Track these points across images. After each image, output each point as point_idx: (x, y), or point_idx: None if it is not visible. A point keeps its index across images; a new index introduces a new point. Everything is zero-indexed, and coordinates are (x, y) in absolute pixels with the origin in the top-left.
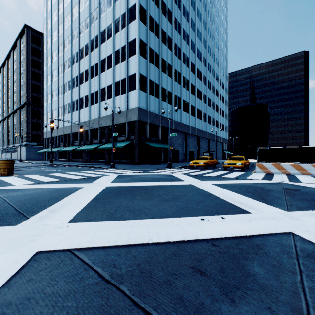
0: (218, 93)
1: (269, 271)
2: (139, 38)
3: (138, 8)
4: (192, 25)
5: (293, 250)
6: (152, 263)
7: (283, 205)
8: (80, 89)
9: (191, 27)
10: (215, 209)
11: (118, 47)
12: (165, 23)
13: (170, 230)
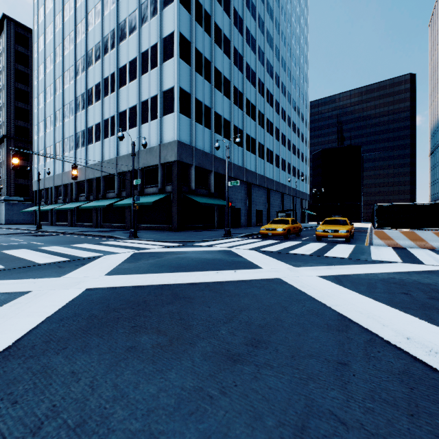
0: (295, 127)
1: None
2: (178, 31)
3: None
4: (259, 24)
5: None
6: None
7: None
8: (88, 114)
9: (258, 27)
10: None
11: (147, 47)
12: (219, 15)
13: None
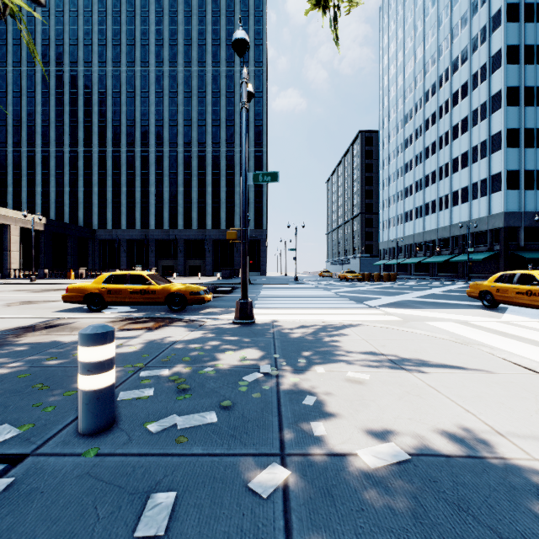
0: None
1: None
2: (505, 129)
3: (503, 95)
4: None
5: None
6: None
7: None
8: (425, 194)
9: None
10: None
11: (476, 143)
12: None
13: None
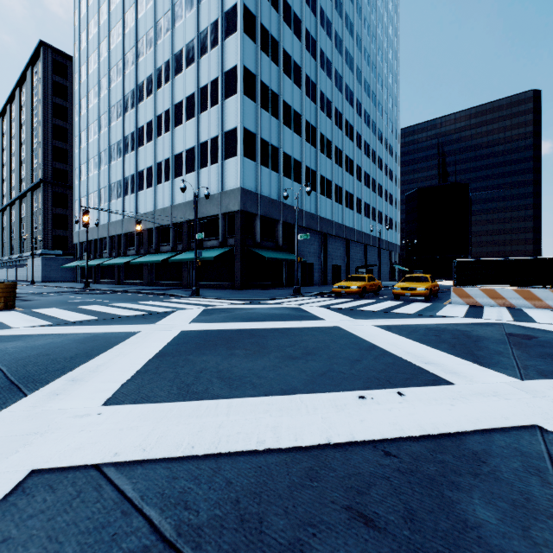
0: (382, 163)
1: (507, 518)
2: (242, 64)
3: (240, 11)
4: (336, 43)
5: (547, 465)
6: (264, 498)
7: (511, 368)
8: (138, 156)
9: (334, 47)
10: (384, 377)
11: (206, 82)
12: (288, 39)
13: (300, 420)
